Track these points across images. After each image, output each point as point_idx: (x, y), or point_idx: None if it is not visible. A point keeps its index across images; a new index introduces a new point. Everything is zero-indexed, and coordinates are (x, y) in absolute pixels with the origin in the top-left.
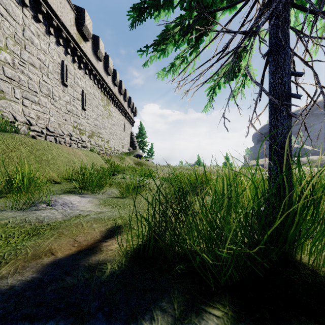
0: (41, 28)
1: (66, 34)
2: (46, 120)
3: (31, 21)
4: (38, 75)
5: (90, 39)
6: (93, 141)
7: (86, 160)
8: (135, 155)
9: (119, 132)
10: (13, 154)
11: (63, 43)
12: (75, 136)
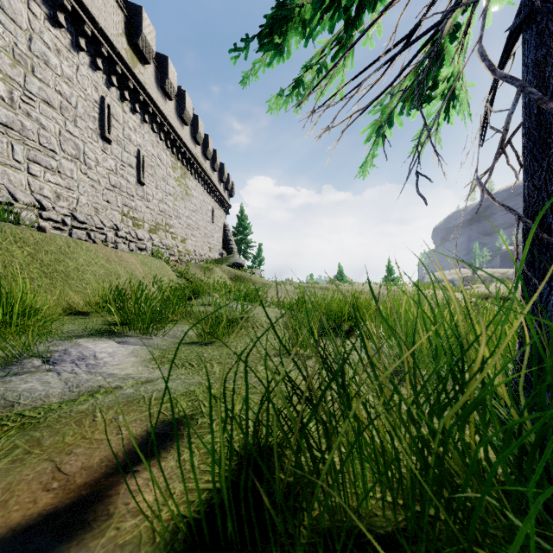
0: (63, 37)
1: (109, 50)
2: (73, 201)
3: (44, 25)
4: (57, 121)
5: (152, 61)
6: (158, 239)
7: (143, 273)
8: (232, 263)
9: (204, 225)
10: None
11: (103, 66)
12: (126, 231)
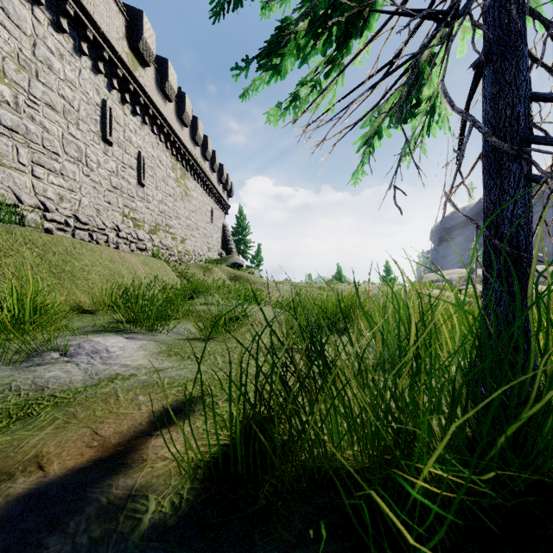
0: (66, 42)
1: (110, 53)
2: (75, 203)
3: (47, 30)
4: (60, 124)
5: (152, 64)
6: (158, 239)
7: (144, 273)
8: (231, 263)
9: (203, 225)
10: (8, 261)
11: (104, 69)
12: (127, 231)
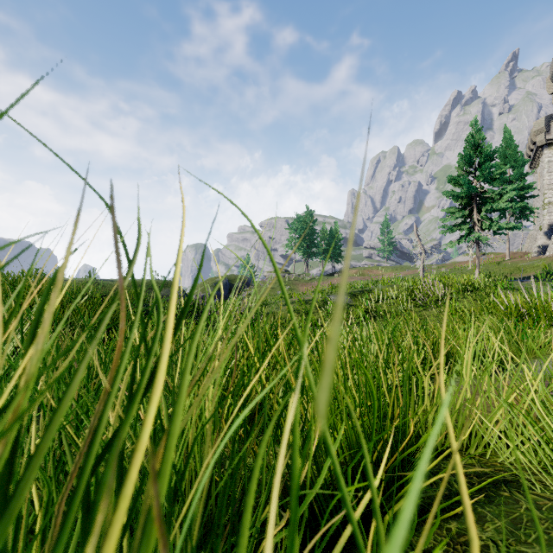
0: None
1: None
2: None
3: None
4: None
5: None
6: None
7: None
8: None
9: None
10: None
11: None
12: None
